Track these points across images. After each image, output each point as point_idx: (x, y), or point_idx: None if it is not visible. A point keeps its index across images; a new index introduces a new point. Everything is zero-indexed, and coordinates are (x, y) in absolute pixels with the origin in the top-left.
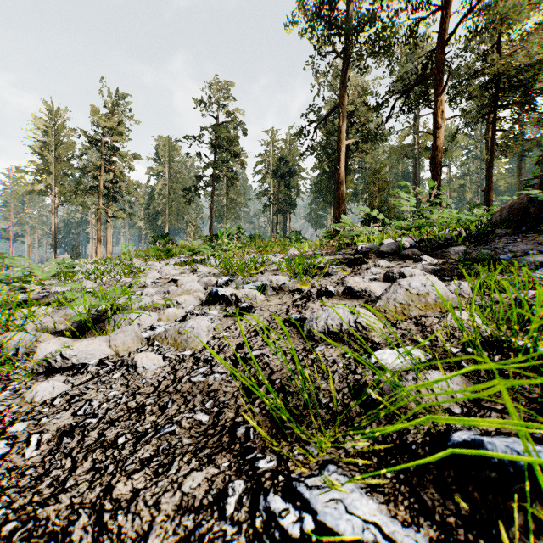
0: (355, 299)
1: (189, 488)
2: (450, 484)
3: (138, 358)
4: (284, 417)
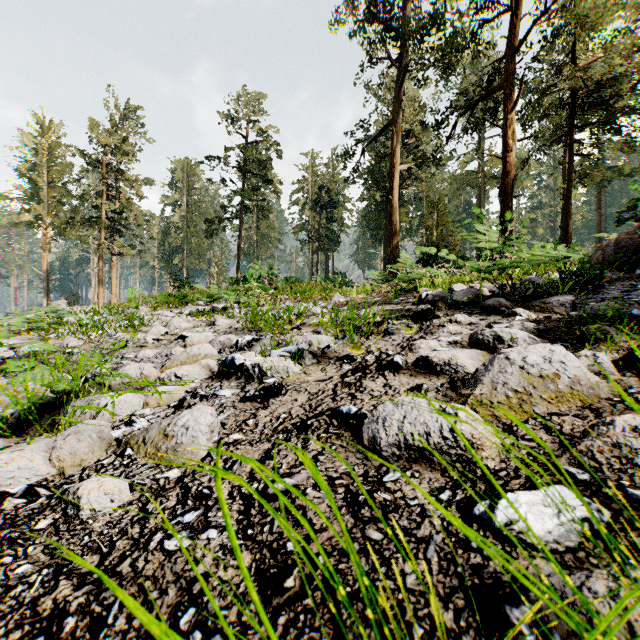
0: (434, 376)
1: None
2: None
3: (84, 491)
4: None
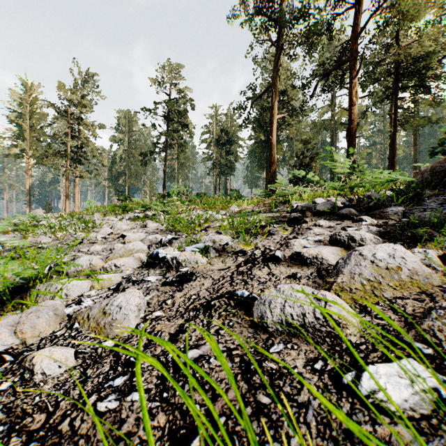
0: (305, 266)
1: None
2: None
3: (38, 359)
4: None
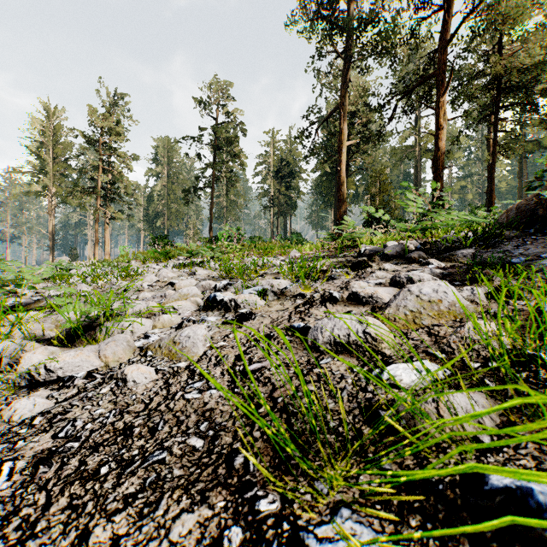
0: (361, 306)
1: (178, 535)
2: (489, 540)
3: (128, 371)
4: (289, 449)
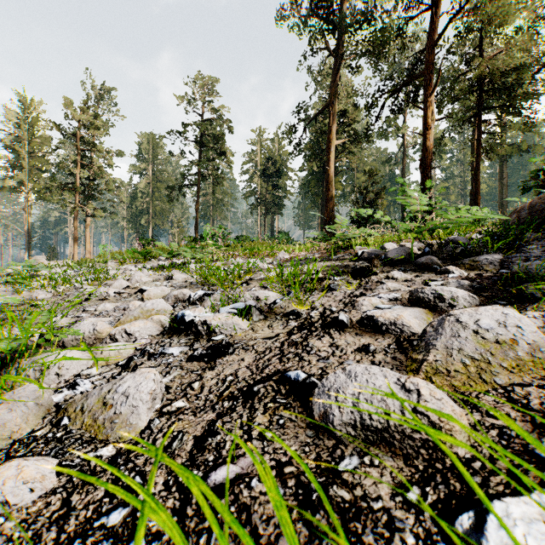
0: (380, 335)
1: None
2: None
3: None
4: None
